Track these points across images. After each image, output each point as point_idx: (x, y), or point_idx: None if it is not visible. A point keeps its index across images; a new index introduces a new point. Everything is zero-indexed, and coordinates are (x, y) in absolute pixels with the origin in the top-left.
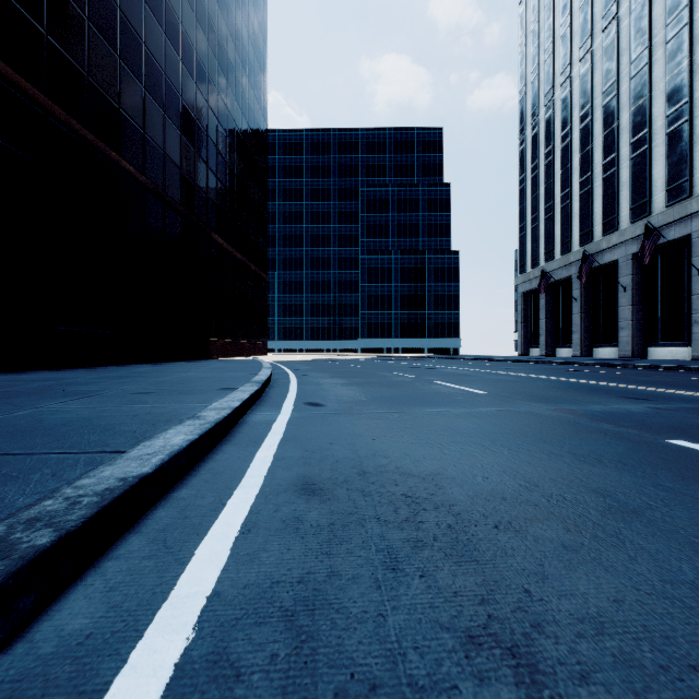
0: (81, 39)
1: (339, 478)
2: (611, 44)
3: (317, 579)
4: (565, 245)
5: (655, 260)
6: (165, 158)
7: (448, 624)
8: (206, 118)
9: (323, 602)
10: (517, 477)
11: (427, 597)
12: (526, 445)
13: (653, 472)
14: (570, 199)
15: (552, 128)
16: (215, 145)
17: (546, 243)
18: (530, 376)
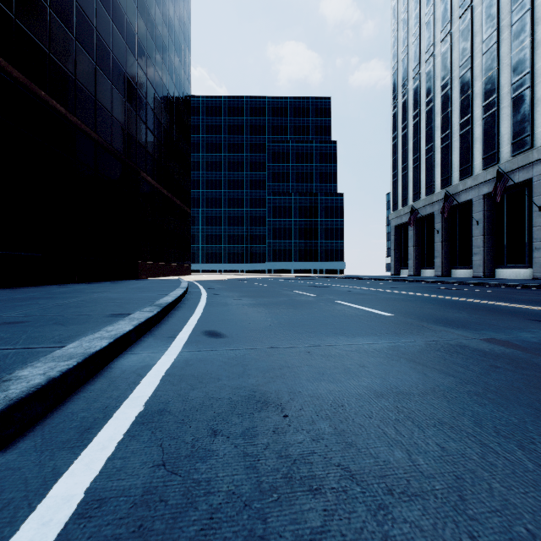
0: None
1: None
2: (466, 27)
3: None
4: (429, 188)
5: (502, 199)
6: (96, 103)
7: None
8: (136, 74)
9: None
10: None
11: None
12: (535, 429)
13: None
14: (433, 151)
15: (418, 95)
16: (144, 98)
17: (414, 186)
18: (418, 294)
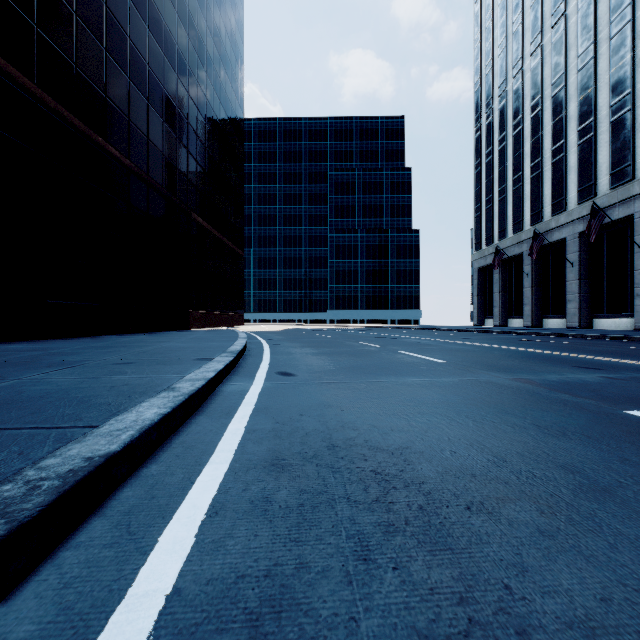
0: (69, 32)
1: (308, 453)
2: (559, 39)
3: (284, 572)
4: (517, 224)
5: (600, 238)
6: (148, 144)
7: (426, 630)
8: (187, 107)
9: (291, 602)
10: (484, 451)
11: (402, 596)
12: (490, 416)
13: (617, 445)
14: (522, 182)
15: (505, 117)
16: (195, 132)
17: (500, 222)
18: (486, 345)
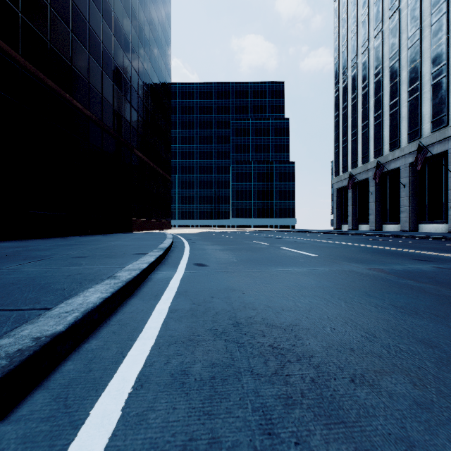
0: (45, 18)
1: (218, 329)
2: (395, 26)
3: (198, 448)
4: (364, 157)
5: (424, 167)
6: (102, 99)
7: None
8: (130, 73)
9: None
10: (357, 328)
11: None
12: (357, 298)
13: None
14: (368, 127)
15: (356, 81)
16: (136, 91)
17: (352, 156)
18: (345, 243)
